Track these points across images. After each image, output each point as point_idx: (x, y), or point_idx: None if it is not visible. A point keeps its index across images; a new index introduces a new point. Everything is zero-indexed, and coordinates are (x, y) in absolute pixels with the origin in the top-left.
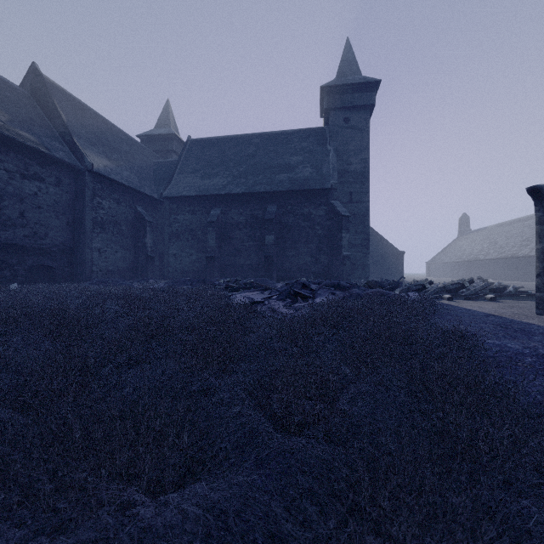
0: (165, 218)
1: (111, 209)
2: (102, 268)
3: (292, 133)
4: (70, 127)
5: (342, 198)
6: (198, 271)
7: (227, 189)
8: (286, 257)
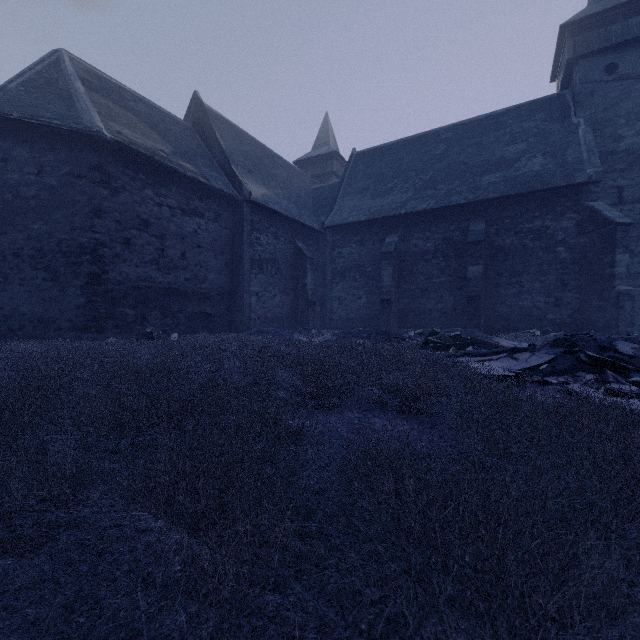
0: (327, 253)
1: (269, 245)
2: (260, 315)
3: (505, 113)
4: (229, 154)
5: (602, 198)
6: (368, 319)
7: (408, 207)
8: (500, 298)
